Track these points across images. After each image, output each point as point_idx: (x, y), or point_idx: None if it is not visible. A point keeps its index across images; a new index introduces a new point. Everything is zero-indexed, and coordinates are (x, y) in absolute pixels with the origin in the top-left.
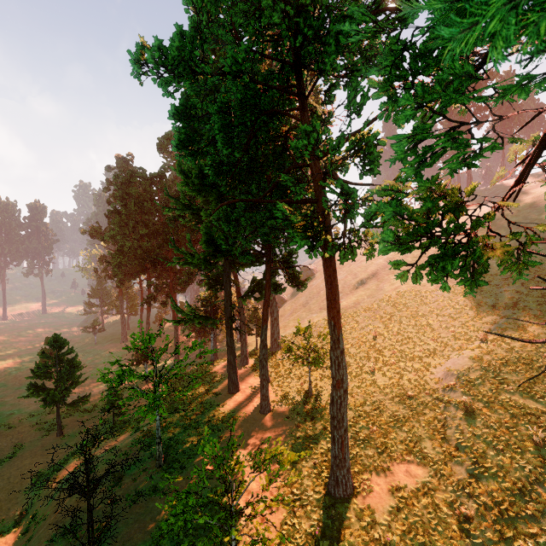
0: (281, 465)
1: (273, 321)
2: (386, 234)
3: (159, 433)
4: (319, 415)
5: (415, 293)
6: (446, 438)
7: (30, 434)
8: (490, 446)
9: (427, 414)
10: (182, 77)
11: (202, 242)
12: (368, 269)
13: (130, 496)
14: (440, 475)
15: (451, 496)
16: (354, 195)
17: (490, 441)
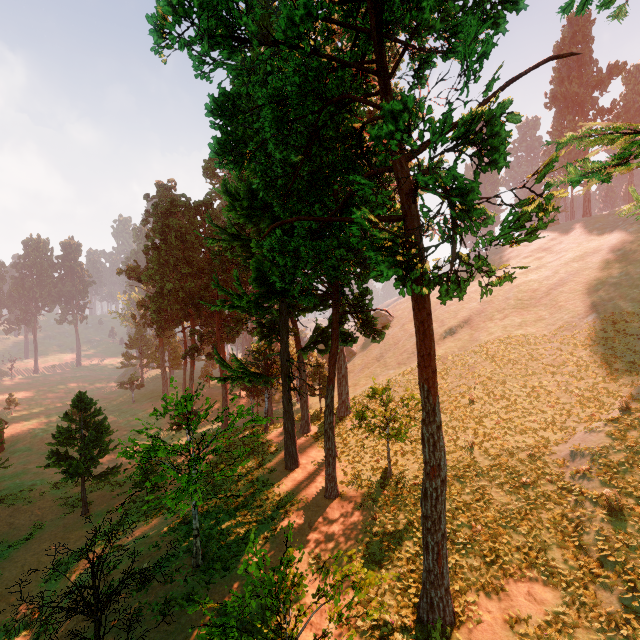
0: (357, 591)
1: (340, 378)
2: None
3: (197, 523)
4: (402, 505)
5: (521, 344)
6: (583, 546)
7: (51, 511)
8: None
9: (552, 509)
10: (217, 45)
11: (252, 280)
12: (459, 314)
13: (158, 605)
14: (579, 603)
15: (600, 639)
16: (473, 195)
17: None
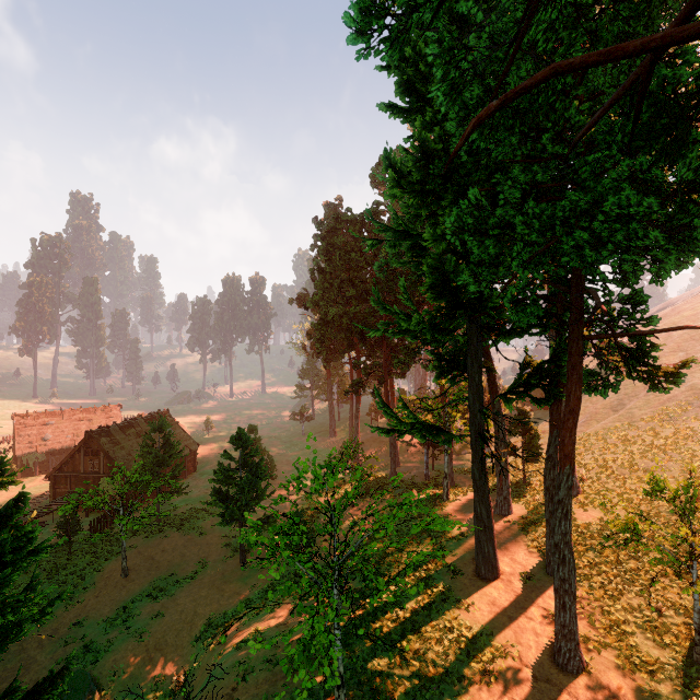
0: None
1: None
2: None
3: (340, 667)
4: None
5: None
6: None
7: (216, 549)
8: None
9: None
10: None
11: (426, 288)
12: None
13: None
14: None
15: None
16: None
17: None
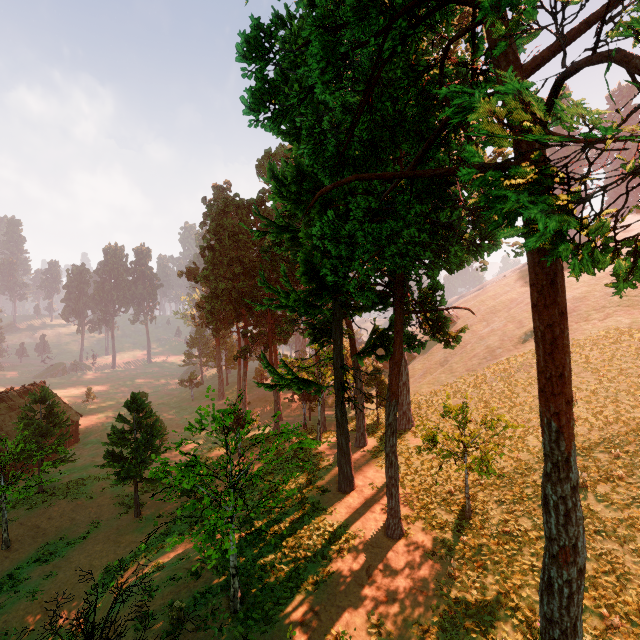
0: None
1: (401, 386)
2: None
3: (235, 561)
4: (489, 561)
5: (635, 351)
6: None
7: (109, 509)
8: None
9: None
10: None
11: (300, 274)
12: None
13: None
14: None
15: None
16: None
17: None
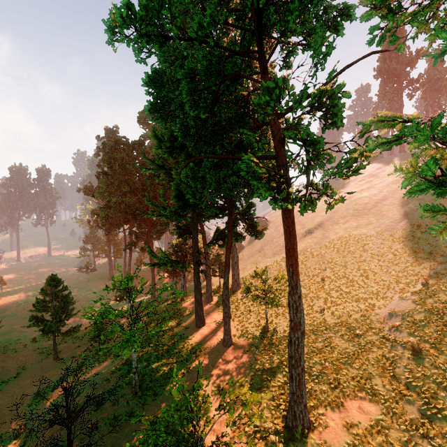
0: (245, 406)
1: (234, 264)
2: (426, 166)
3: (135, 364)
4: (275, 350)
5: (357, 240)
6: (395, 376)
7: (32, 357)
8: (441, 387)
9: (375, 352)
10: (151, 41)
11: (173, 197)
12: (315, 220)
13: (109, 420)
14: (392, 413)
15: (405, 436)
16: (320, 146)
17: (440, 382)
